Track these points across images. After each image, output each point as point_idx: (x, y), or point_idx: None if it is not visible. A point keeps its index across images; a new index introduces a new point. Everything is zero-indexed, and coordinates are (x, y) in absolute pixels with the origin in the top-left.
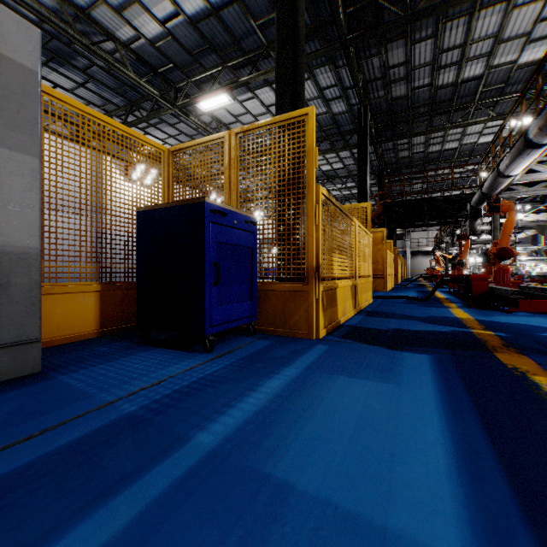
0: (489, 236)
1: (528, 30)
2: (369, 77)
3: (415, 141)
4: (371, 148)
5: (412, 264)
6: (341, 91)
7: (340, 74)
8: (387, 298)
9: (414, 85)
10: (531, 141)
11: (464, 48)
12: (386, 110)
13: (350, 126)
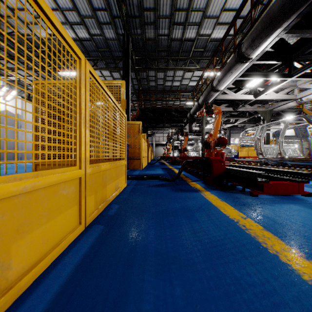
0: (192, 136)
1: (218, 15)
2: (130, 13)
3: (159, 76)
4: (133, 75)
5: (156, 151)
6: (110, 18)
7: (108, 1)
8: (141, 179)
9: (159, 32)
10: (243, 55)
11: (188, 13)
12: (142, 47)
13: (119, 53)
